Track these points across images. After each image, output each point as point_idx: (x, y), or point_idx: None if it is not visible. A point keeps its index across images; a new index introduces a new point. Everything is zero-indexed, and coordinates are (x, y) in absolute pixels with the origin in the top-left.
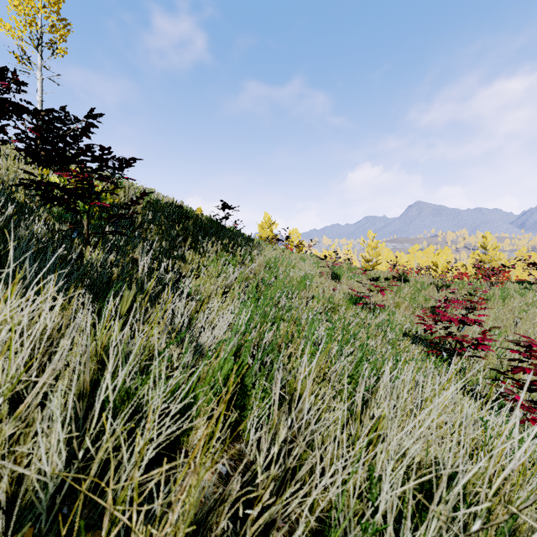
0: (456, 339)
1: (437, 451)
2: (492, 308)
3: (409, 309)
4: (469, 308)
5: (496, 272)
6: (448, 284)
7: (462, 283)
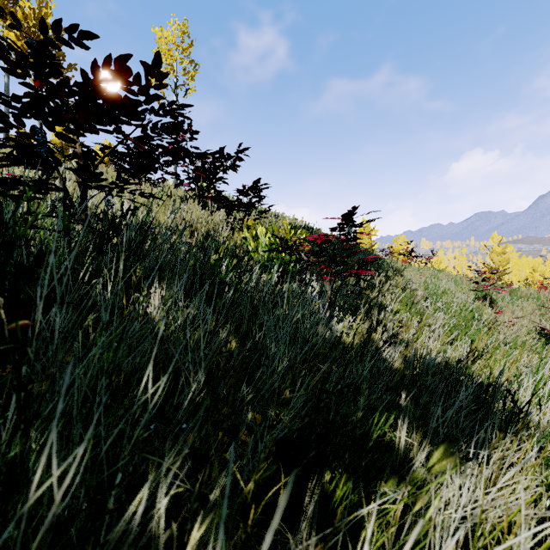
0: None
1: None
2: None
3: None
4: None
5: None
6: None
7: None
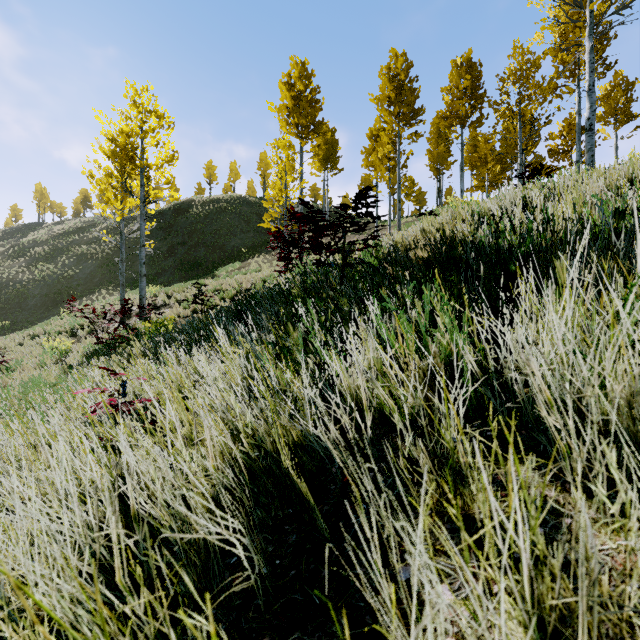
0: None
1: None
2: None
3: None
4: None
5: None
6: None
7: None
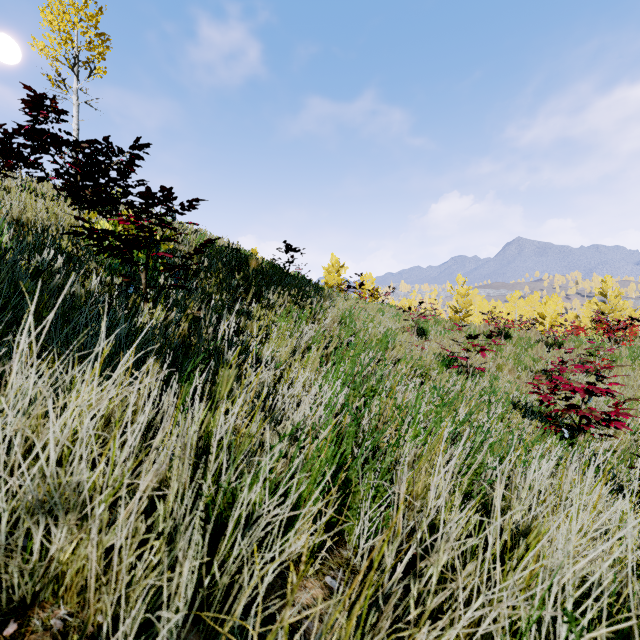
0: (582, 413)
1: (590, 566)
2: (627, 375)
3: (514, 372)
4: (597, 375)
5: (622, 326)
6: (561, 342)
7: (578, 339)
